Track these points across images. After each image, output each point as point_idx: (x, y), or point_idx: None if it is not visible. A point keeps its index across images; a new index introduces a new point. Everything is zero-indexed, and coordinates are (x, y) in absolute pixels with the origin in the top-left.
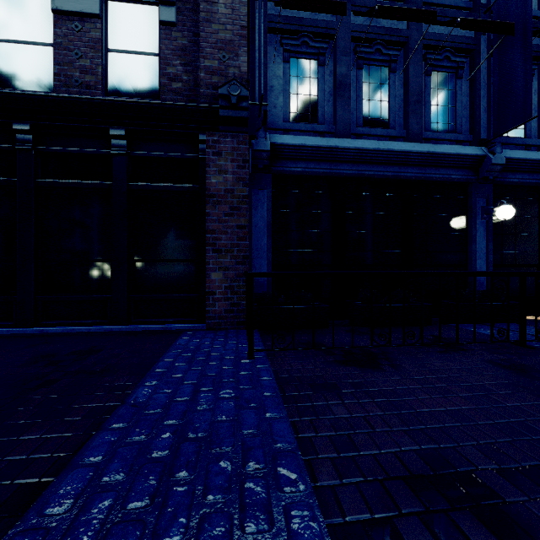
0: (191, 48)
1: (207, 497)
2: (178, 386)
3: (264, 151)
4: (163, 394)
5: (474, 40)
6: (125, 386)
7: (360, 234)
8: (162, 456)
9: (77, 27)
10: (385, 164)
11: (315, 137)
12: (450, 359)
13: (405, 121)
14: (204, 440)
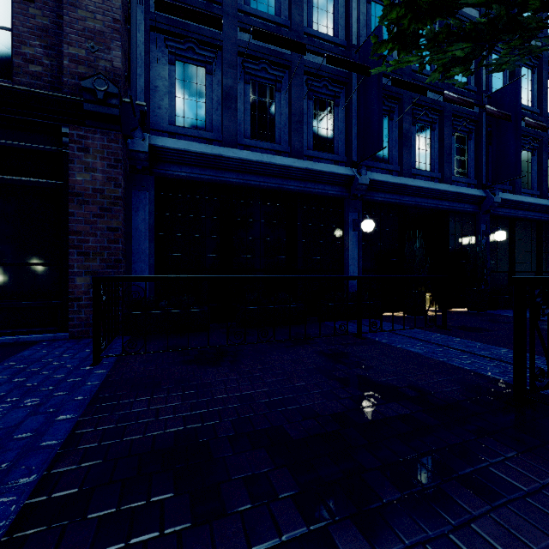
0: (54, 30)
1: None
2: None
3: (142, 152)
4: None
5: (347, 75)
6: None
7: (248, 240)
8: None
9: None
10: (269, 176)
11: (199, 144)
12: (292, 352)
13: (289, 138)
14: None
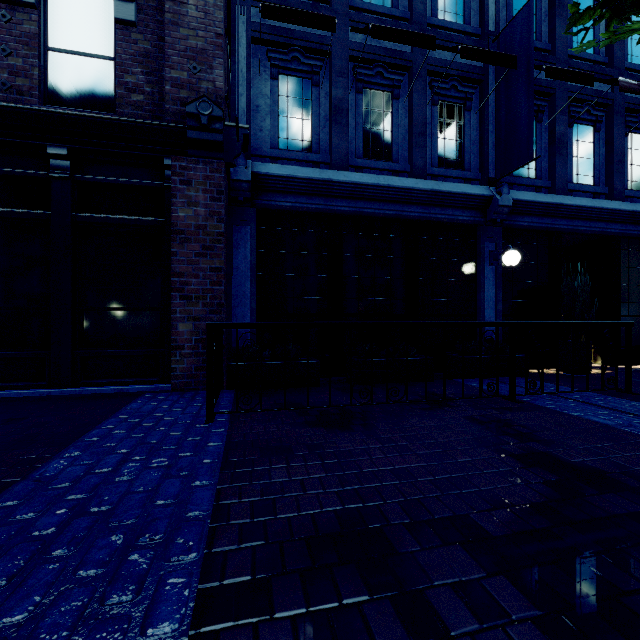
0: (155, 54)
1: (77, 573)
2: (104, 456)
3: (245, 181)
4: (80, 466)
5: (482, 70)
6: (38, 459)
7: (360, 279)
8: (45, 533)
9: (4, 17)
10: (386, 202)
11: (306, 168)
12: (431, 416)
13: (409, 155)
14: (105, 513)
